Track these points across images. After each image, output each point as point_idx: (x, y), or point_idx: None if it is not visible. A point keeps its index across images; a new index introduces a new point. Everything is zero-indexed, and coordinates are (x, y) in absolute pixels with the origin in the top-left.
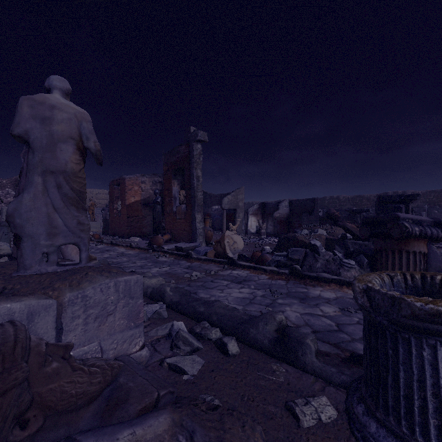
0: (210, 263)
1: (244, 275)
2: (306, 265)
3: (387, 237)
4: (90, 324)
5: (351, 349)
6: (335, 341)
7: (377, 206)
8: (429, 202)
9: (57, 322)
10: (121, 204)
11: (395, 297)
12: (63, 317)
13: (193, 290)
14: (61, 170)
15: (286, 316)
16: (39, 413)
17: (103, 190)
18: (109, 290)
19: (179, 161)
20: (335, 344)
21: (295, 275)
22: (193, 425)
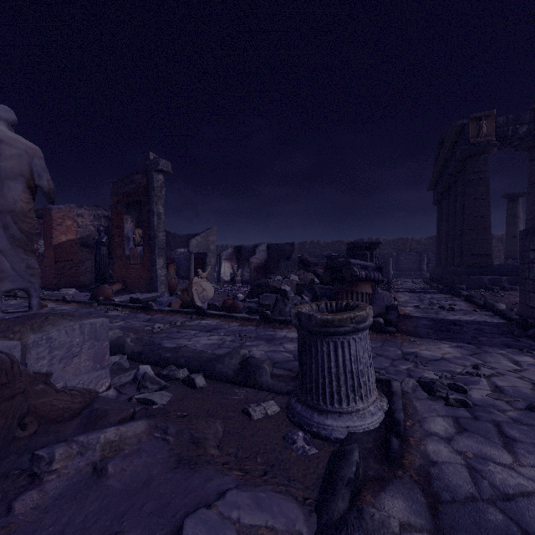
0: (176, 314)
1: (214, 324)
2: (276, 310)
3: (343, 281)
4: (56, 365)
5: None
6: (290, 367)
7: (347, 253)
8: (398, 249)
9: (21, 363)
10: (44, 244)
11: (310, 315)
12: (27, 358)
13: (157, 341)
14: (8, 210)
15: (252, 354)
16: (34, 420)
17: None
18: (74, 332)
19: (134, 192)
20: (290, 369)
21: (266, 321)
22: (167, 424)
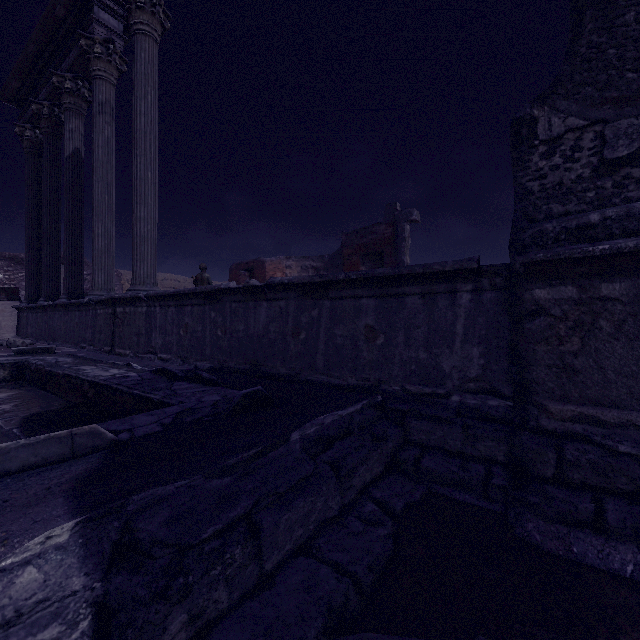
0: None
1: None
2: None
3: None
4: None
5: None
6: None
7: None
8: None
9: None
10: None
11: None
12: None
13: None
14: None
15: None
16: None
17: (171, 275)
18: None
19: (375, 243)
20: None
21: None
22: None
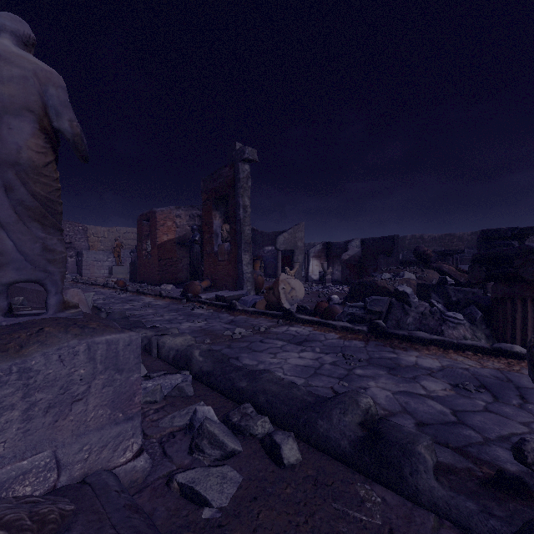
0: (260, 317)
1: (306, 334)
2: (391, 320)
3: (514, 280)
4: (37, 418)
5: (490, 459)
6: (458, 443)
7: (480, 244)
8: None
9: None
10: (151, 244)
11: None
12: None
13: (234, 353)
14: (9, 161)
15: (371, 396)
16: None
17: (132, 229)
18: (76, 358)
19: (222, 187)
20: (460, 448)
21: (378, 334)
22: None
